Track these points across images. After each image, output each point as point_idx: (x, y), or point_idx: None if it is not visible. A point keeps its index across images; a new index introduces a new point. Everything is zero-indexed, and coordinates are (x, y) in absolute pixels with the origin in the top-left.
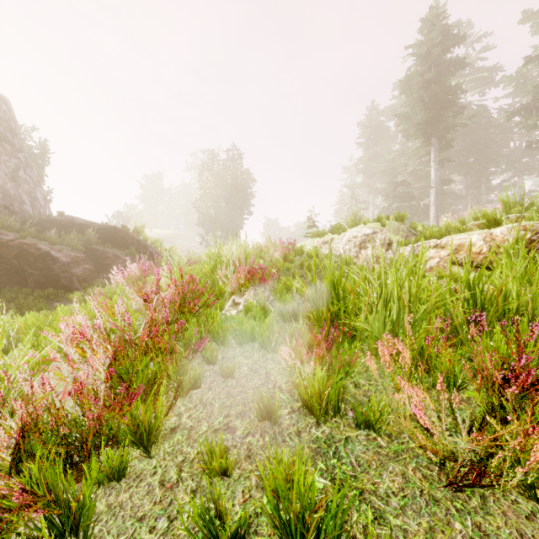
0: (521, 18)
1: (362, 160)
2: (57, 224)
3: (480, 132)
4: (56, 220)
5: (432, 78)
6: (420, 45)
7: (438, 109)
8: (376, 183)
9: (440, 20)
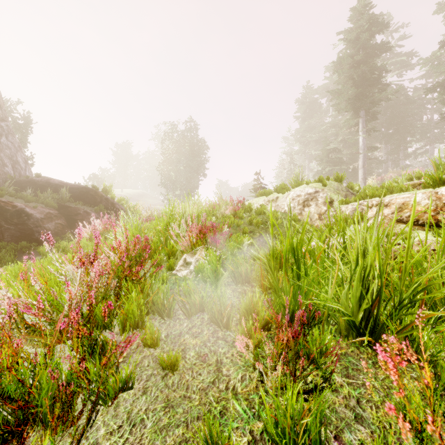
0: (436, 10)
1: (299, 131)
2: (35, 184)
3: (399, 107)
4: (33, 180)
5: (360, 60)
6: (350, 32)
7: (365, 86)
8: (311, 150)
9: (367, 10)
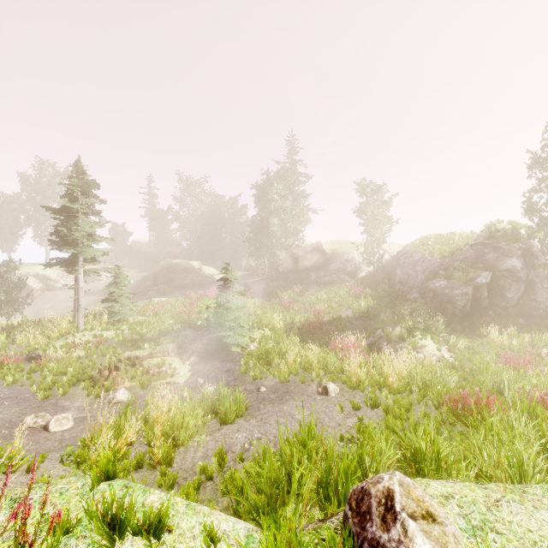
0: None
1: None
2: None
3: None
4: None
5: None
6: None
7: None
8: None
9: None
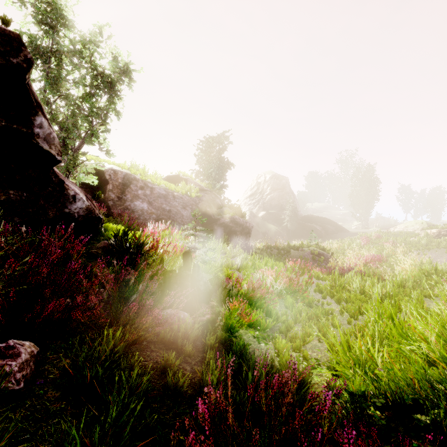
0: None
1: None
2: (308, 217)
3: None
4: (308, 216)
5: None
6: None
7: None
8: None
9: None
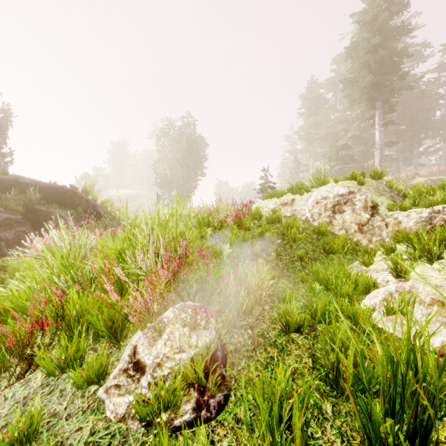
0: None
1: (303, 128)
2: (0, 183)
3: (412, 101)
4: None
5: (377, 44)
6: (365, 13)
7: (382, 74)
8: (316, 148)
9: None
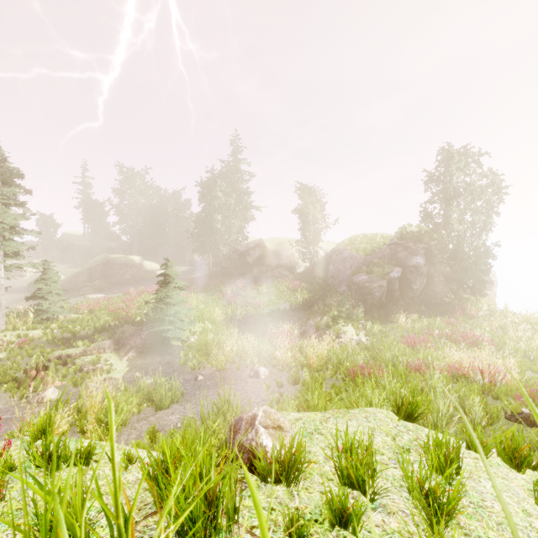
0: None
1: None
2: None
3: None
4: None
5: None
6: None
7: None
8: None
9: None
